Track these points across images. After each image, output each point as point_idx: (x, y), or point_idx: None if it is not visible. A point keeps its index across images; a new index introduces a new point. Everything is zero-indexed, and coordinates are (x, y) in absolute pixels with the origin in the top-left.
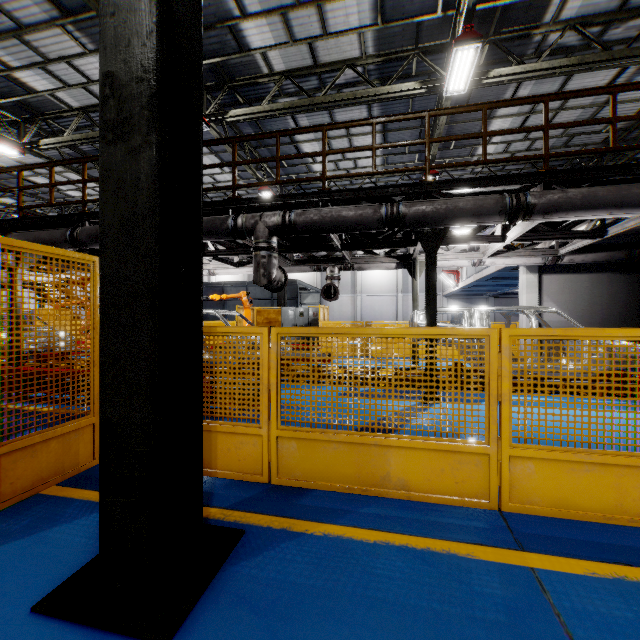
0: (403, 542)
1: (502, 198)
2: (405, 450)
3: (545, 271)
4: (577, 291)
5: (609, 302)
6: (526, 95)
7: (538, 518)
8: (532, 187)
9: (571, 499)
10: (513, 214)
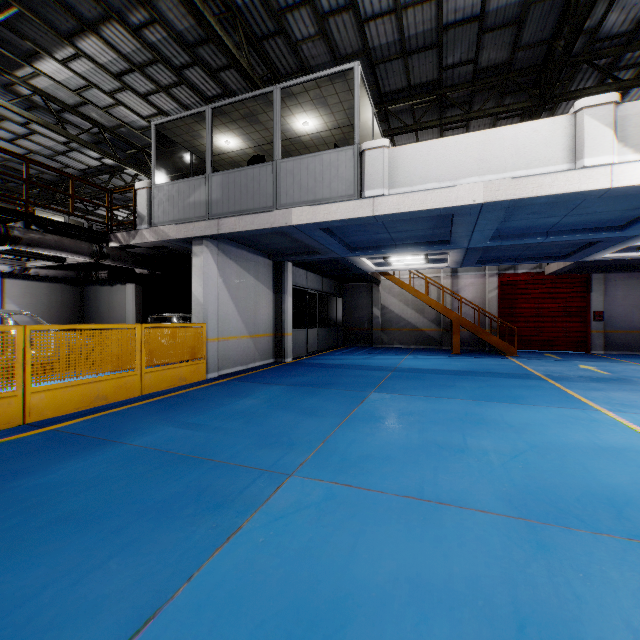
0: None
1: None
2: None
3: (9, 275)
4: (39, 296)
5: (64, 306)
6: None
7: (48, 419)
8: (17, 221)
9: (63, 406)
10: (4, 240)
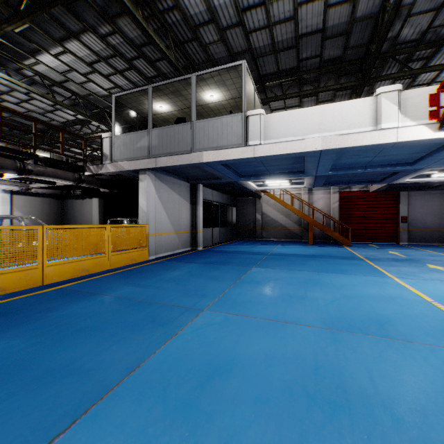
0: (19, 298)
1: (16, 163)
2: (5, 275)
3: (16, 193)
4: (35, 206)
5: (51, 213)
6: (6, 84)
7: (55, 282)
8: (29, 159)
9: (64, 275)
10: (22, 172)
